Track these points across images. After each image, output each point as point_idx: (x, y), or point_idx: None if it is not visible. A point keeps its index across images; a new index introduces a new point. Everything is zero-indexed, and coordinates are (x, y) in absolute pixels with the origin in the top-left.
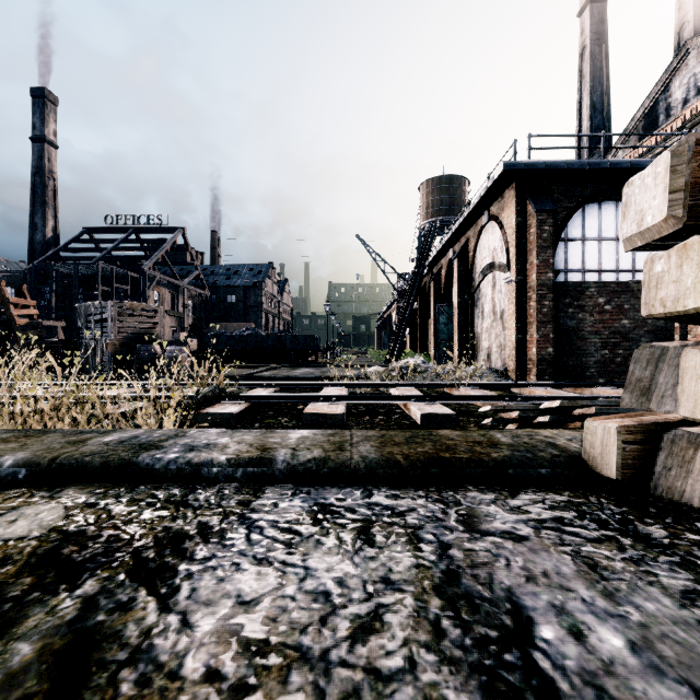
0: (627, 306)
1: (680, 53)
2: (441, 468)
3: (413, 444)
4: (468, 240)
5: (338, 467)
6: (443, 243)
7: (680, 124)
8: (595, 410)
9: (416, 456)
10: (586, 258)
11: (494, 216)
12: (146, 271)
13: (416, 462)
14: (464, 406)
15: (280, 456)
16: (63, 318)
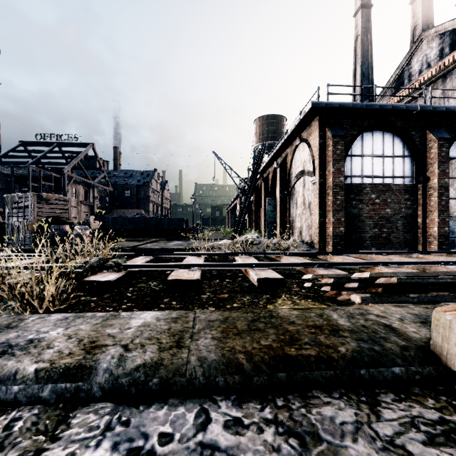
0: (389, 200)
1: (417, 40)
2: (288, 372)
3: (256, 333)
4: (287, 155)
5: (171, 376)
6: (270, 157)
7: (417, 85)
8: (397, 280)
9: (260, 355)
10: (364, 168)
11: (304, 138)
12: (65, 173)
13: (260, 364)
14: (287, 269)
15: (104, 362)
16: (3, 205)
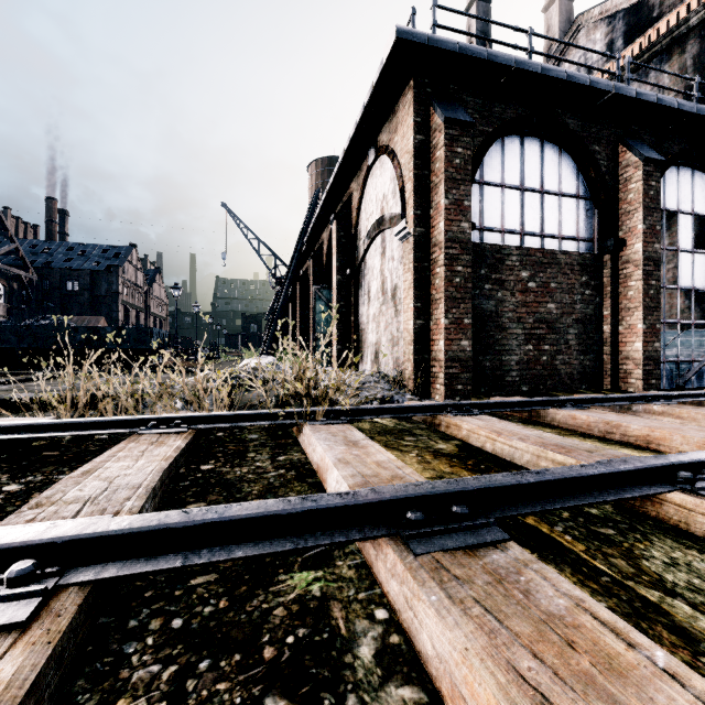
0: (554, 285)
1: (571, 29)
2: None
3: None
4: (351, 195)
5: None
6: (321, 203)
7: None
8: None
9: None
10: (506, 213)
11: (384, 144)
12: None
13: None
14: None
15: None
16: None
